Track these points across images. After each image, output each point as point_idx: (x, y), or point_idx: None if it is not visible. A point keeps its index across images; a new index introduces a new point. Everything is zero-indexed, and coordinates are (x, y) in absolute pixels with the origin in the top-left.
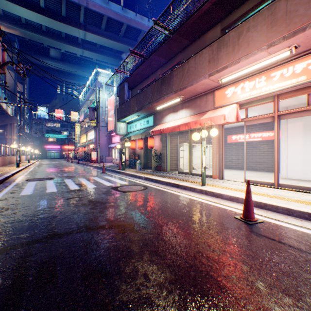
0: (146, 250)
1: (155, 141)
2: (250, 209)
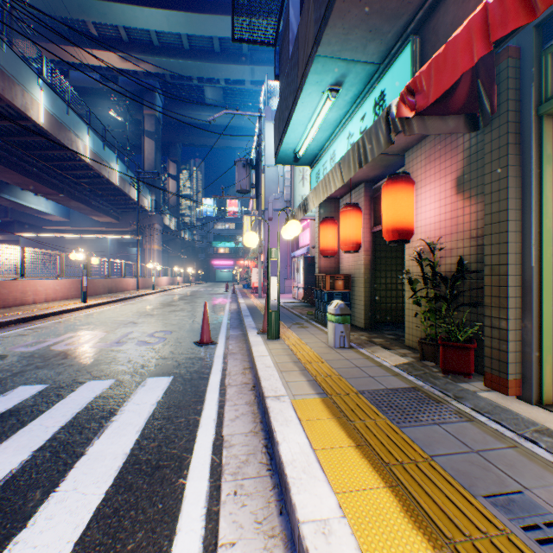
0: None
1: (420, 203)
2: None
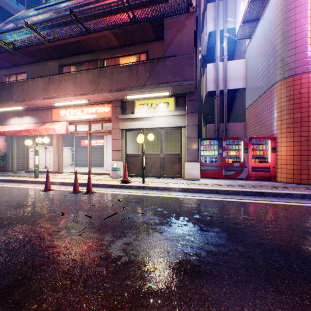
0: None
1: None
2: (48, 184)
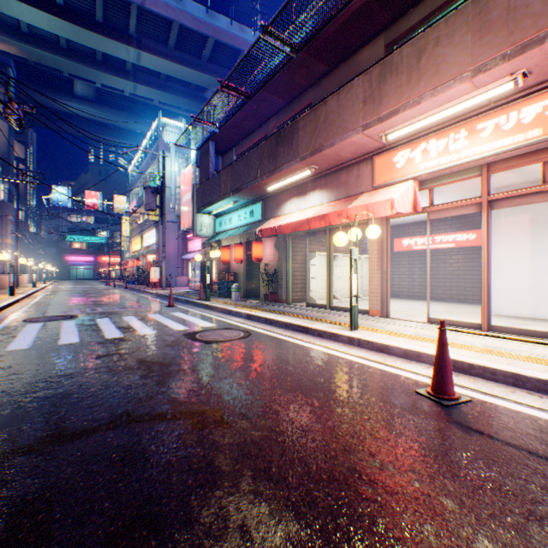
0: (246, 469)
1: (265, 248)
2: (446, 376)
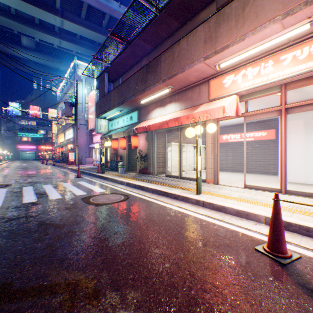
0: None
1: (140, 140)
2: (281, 238)
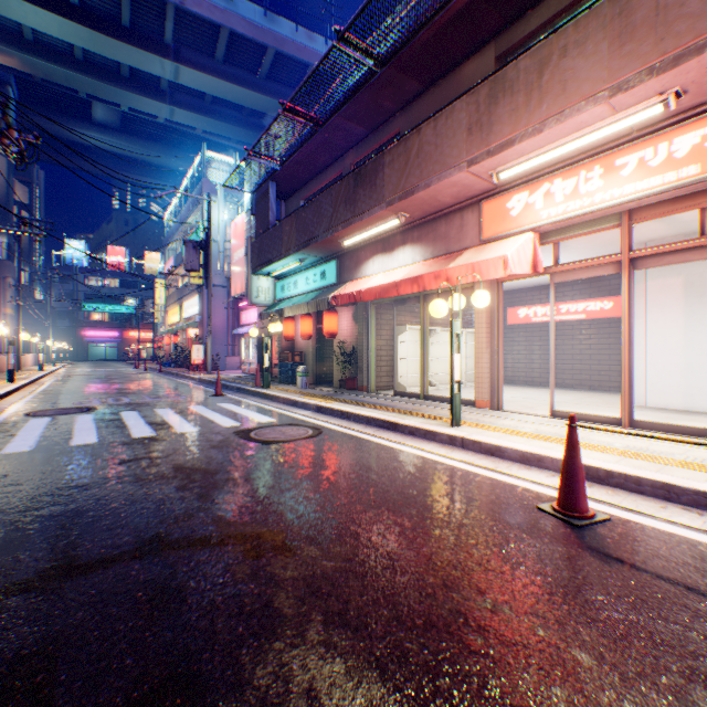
0: (315, 612)
1: (340, 319)
2: (577, 487)
